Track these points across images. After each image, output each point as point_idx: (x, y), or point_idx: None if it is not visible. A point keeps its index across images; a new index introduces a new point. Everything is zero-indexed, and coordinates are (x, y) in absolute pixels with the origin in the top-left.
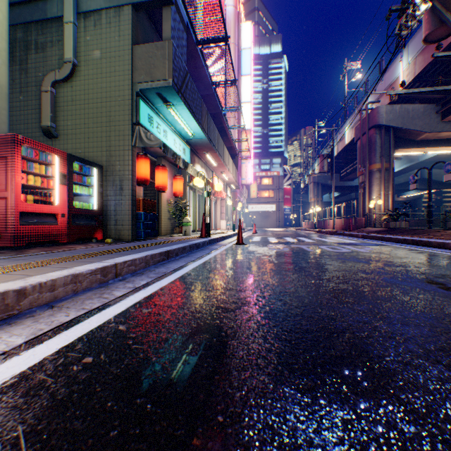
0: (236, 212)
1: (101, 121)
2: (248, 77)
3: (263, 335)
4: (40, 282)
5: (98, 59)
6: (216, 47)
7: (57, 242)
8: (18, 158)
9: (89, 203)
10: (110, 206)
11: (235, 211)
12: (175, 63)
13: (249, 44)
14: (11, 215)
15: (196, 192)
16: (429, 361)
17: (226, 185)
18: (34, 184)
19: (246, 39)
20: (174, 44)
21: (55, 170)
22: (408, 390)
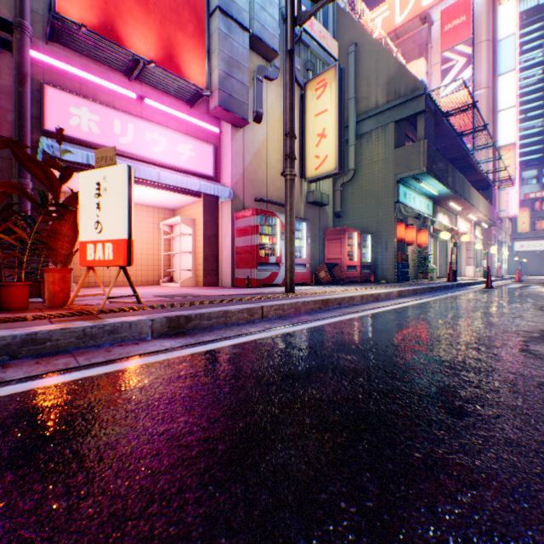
0: (489, 255)
1: (370, 204)
2: (509, 73)
3: (486, 304)
4: (402, 289)
5: (368, 163)
6: (462, 113)
7: (355, 281)
8: (345, 239)
9: (364, 258)
10: (377, 259)
11: (488, 254)
12: (427, 153)
13: (512, 29)
14: (342, 267)
15: (436, 239)
16: (539, 308)
17: (473, 225)
18: (348, 251)
19: (506, 25)
20: (426, 141)
21: (354, 241)
22: (521, 308)
